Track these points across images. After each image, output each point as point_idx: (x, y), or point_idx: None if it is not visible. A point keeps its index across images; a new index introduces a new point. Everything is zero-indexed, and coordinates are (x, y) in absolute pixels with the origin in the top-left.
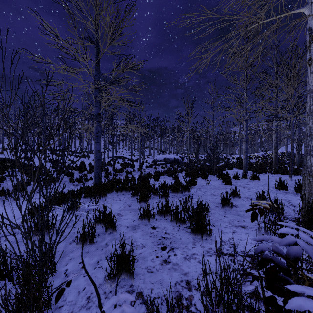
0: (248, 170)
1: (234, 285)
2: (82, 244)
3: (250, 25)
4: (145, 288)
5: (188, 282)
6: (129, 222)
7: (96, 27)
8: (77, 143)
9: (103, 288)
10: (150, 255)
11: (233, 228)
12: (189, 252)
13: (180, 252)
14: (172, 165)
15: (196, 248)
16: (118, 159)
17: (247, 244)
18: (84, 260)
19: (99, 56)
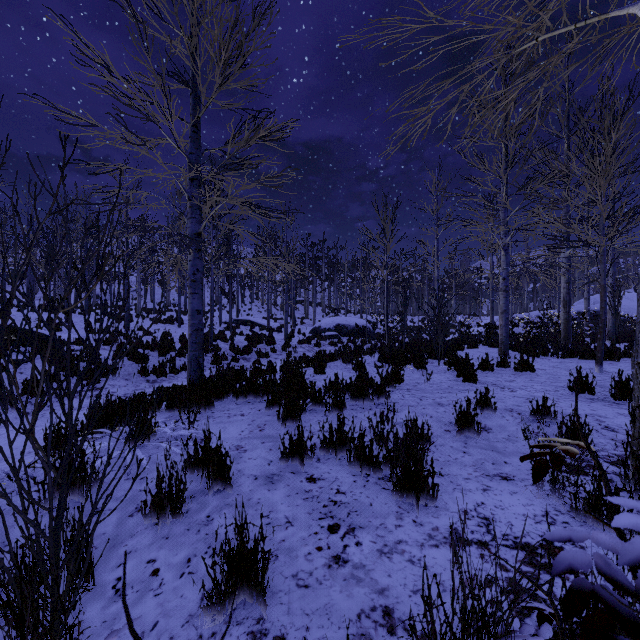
0: (510, 350)
1: (495, 628)
2: (124, 564)
3: (516, 46)
4: (292, 627)
5: (387, 611)
6: (260, 465)
7: (191, 50)
8: (157, 293)
9: (197, 626)
10: (303, 543)
11: (483, 479)
12: (389, 536)
13: (369, 536)
14: (353, 338)
15: (405, 527)
16: (240, 326)
17: (516, 518)
18: (158, 555)
19: (199, 113)
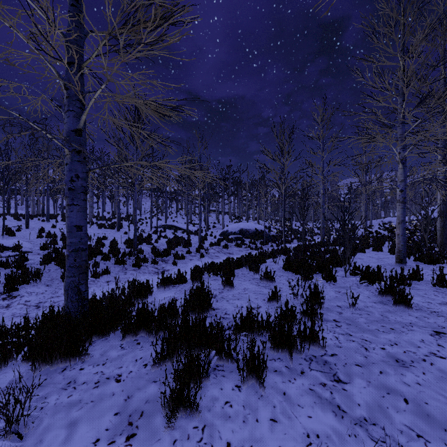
0: None
1: None
2: None
3: None
4: None
5: None
6: None
7: None
8: (109, 205)
9: None
10: None
11: None
12: None
13: None
14: (254, 240)
15: None
16: (166, 229)
17: None
18: None
19: None
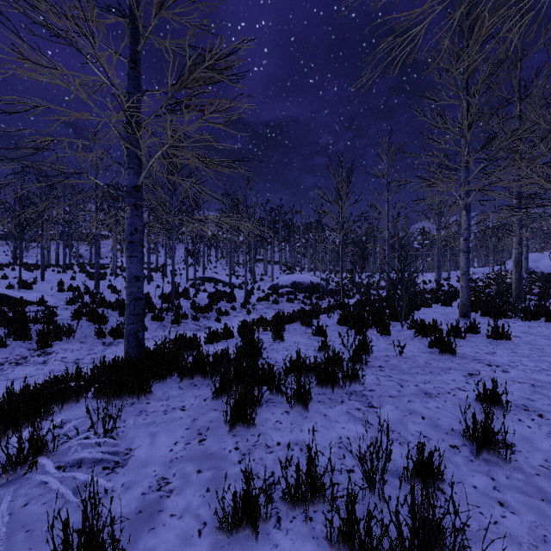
0: None
1: None
2: None
3: None
4: None
5: None
6: (184, 537)
7: None
8: None
9: None
10: None
11: None
12: None
13: None
14: (308, 295)
15: None
16: (205, 282)
17: None
18: None
19: (137, 46)
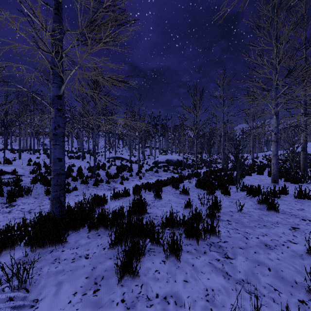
0: None
1: None
2: None
3: None
4: None
5: None
6: None
7: None
8: (76, 142)
9: None
10: None
11: None
12: None
13: None
14: (176, 167)
15: None
16: (116, 160)
17: None
18: None
19: None
